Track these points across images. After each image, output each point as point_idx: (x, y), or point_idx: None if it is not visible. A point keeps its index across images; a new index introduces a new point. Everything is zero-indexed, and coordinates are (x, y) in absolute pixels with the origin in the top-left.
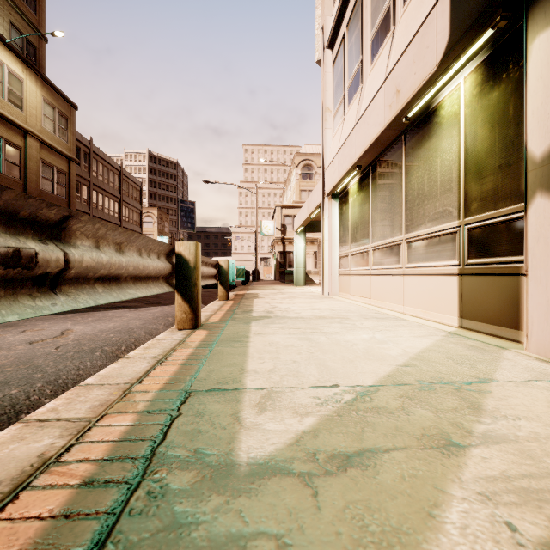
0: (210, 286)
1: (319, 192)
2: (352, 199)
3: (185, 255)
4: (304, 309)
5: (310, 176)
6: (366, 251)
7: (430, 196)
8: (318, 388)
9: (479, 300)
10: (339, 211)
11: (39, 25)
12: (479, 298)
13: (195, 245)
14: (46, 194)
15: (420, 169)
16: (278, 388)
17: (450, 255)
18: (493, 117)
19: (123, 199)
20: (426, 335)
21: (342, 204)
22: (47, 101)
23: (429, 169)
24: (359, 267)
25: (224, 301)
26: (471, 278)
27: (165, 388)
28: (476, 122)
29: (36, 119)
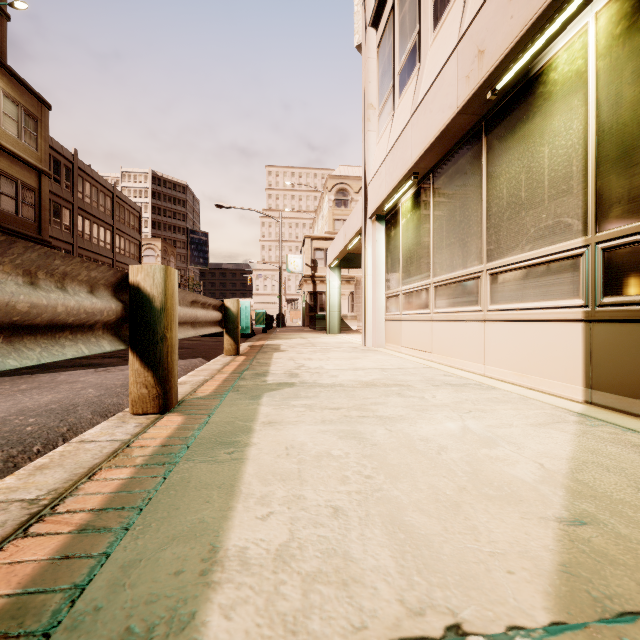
0: (221, 334)
1: (359, 213)
2: (405, 220)
3: (145, 288)
4: (343, 370)
5: (346, 203)
6: (425, 288)
7: (530, 204)
8: None
9: (626, 362)
10: (386, 238)
11: None
12: (626, 359)
13: (163, 271)
14: (7, 216)
15: (513, 167)
16: None
17: (568, 291)
18: None
19: (117, 227)
20: (549, 421)
21: (390, 229)
22: (8, 96)
23: (528, 165)
24: (415, 310)
25: (233, 356)
26: (610, 327)
27: None
28: (620, 78)
29: None
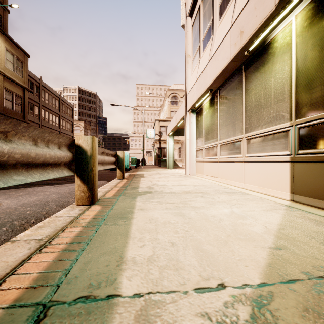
0: (114, 169)
1: (183, 109)
2: (205, 112)
3: (83, 146)
4: (175, 186)
5: (176, 103)
6: (215, 146)
7: (265, 105)
8: (203, 293)
9: (309, 181)
10: (196, 121)
11: (3, 1)
12: (309, 179)
13: (91, 138)
14: (8, 110)
15: (257, 87)
16: (158, 293)
17: (283, 147)
18: (323, 40)
19: (61, 115)
20: (272, 209)
21: (198, 116)
22: (8, 50)
23: (264, 87)
24: (210, 157)
25: (121, 179)
26: (302, 164)
27: (22, 297)
28: (306, 47)
29: (0, 61)
